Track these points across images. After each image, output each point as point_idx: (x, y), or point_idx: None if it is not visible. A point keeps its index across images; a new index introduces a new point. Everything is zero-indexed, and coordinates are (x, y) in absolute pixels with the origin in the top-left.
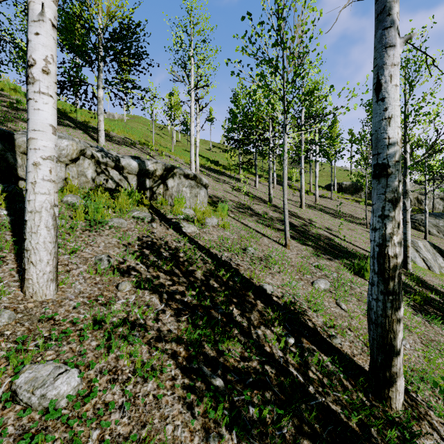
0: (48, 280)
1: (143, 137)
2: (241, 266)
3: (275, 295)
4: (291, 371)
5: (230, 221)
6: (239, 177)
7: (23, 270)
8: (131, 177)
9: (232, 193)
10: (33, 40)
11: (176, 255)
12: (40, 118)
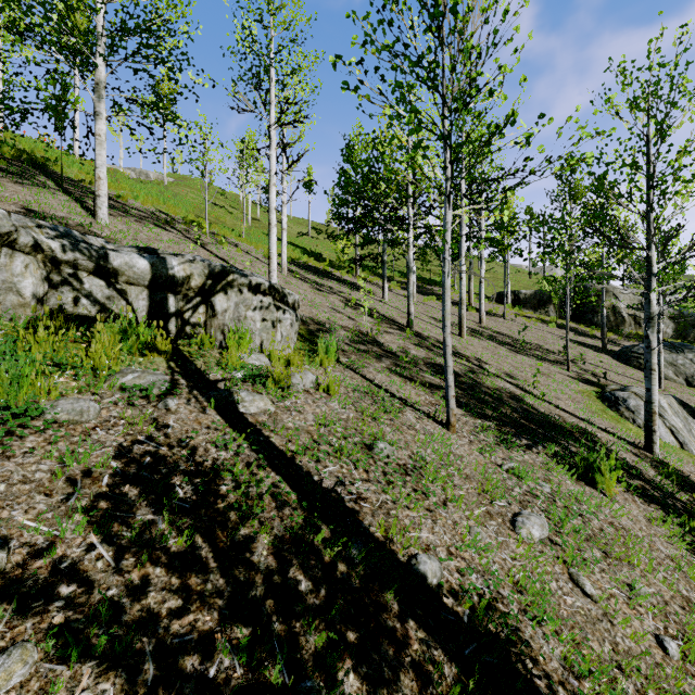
0: None
1: (194, 212)
2: (364, 499)
3: (447, 584)
4: None
5: (341, 374)
6: (356, 281)
7: None
8: (135, 291)
9: (345, 313)
10: None
11: (211, 491)
12: None
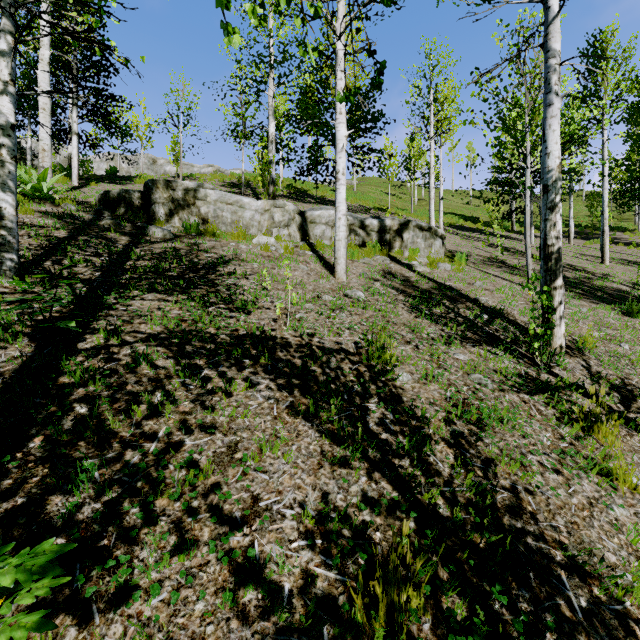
0: (344, 273)
1: (376, 202)
2: (462, 289)
3: (487, 304)
4: (476, 322)
5: (467, 269)
6: (508, 234)
7: (334, 268)
8: (373, 234)
9: (484, 250)
10: (338, 161)
11: (408, 279)
12: (341, 196)
